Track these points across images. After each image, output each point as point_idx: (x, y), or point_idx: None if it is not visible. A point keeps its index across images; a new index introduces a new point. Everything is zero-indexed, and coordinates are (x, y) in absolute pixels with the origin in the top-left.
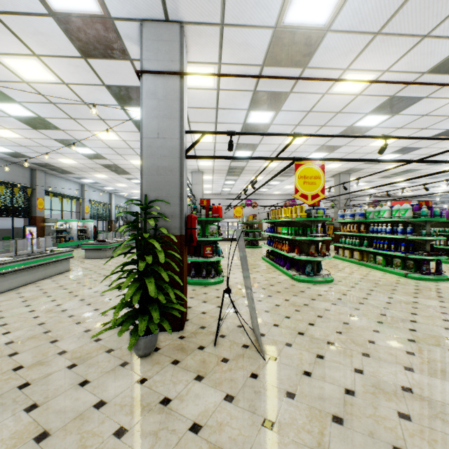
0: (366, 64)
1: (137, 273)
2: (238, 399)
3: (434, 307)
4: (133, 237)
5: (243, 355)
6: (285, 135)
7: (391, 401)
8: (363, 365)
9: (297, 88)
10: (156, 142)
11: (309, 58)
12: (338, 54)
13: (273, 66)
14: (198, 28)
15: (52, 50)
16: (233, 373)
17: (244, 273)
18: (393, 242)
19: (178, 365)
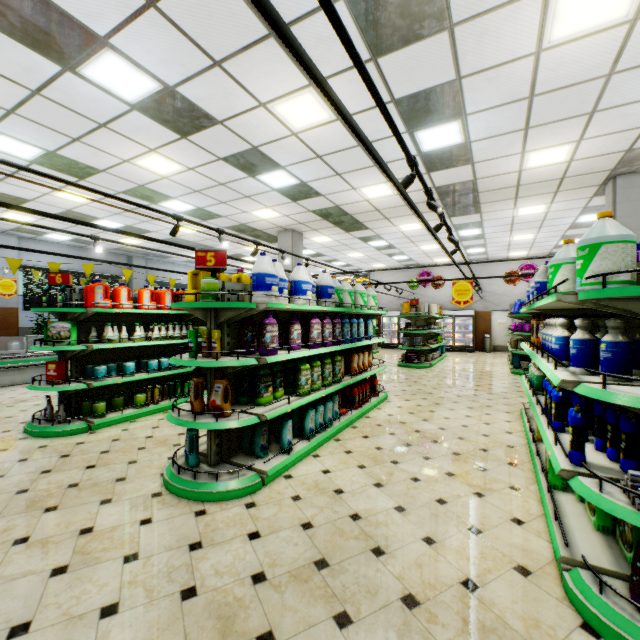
0: None
1: None
2: None
3: None
4: None
5: None
6: None
7: None
8: None
9: None
10: None
11: None
12: None
13: None
14: None
15: None
16: None
17: None
18: (576, 396)
19: None
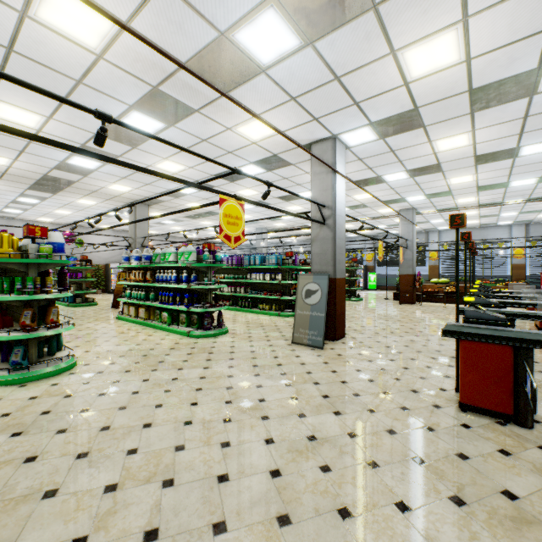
0: None
1: None
2: None
3: (193, 382)
4: None
5: None
6: None
7: None
8: None
9: None
10: None
11: None
12: None
13: None
14: None
15: None
16: None
17: None
18: (179, 293)
19: None
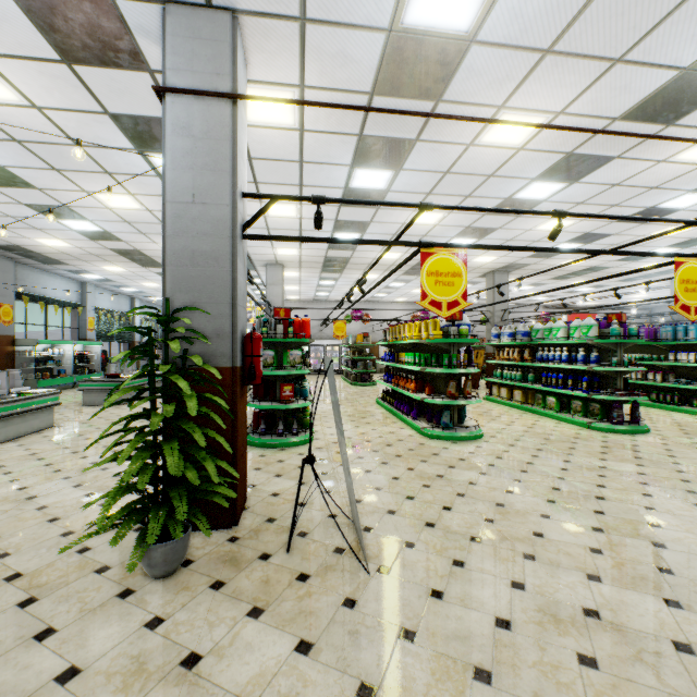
0: (531, 100)
1: (150, 435)
2: (320, 648)
3: (630, 475)
4: (143, 371)
5: (335, 566)
6: (406, 205)
7: (567, 636)
8: (524, 574)
9: (428, 133)
10: (191, 210)
11: (445, 86)
12: (489, 81)
13: (388, 95)
14: (264, 23)
15: (7, 45)
16: (314, 600)
17: (338, 429)
18: (570, 375)
19: (221, 591)
